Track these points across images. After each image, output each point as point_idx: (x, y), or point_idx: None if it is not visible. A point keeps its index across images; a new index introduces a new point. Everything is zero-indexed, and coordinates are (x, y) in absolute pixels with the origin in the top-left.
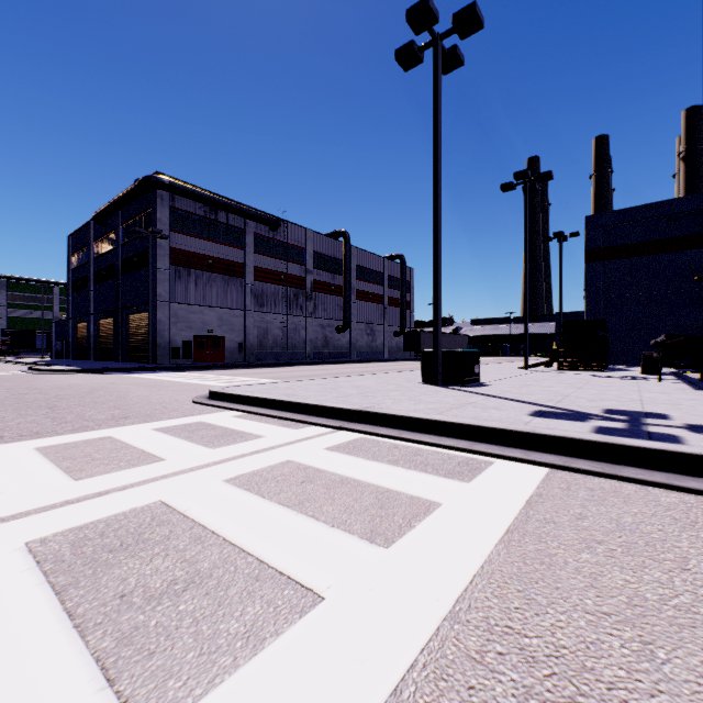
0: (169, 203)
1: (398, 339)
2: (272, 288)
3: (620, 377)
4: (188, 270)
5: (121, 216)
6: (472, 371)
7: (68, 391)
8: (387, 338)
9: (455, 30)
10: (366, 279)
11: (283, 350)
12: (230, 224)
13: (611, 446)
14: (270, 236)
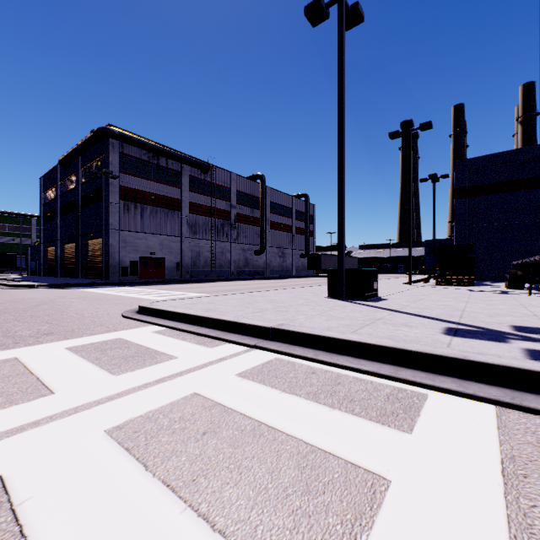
0: (119, 150)
1: (303, 260)
2: (204, 219)
3: (492, 291)
4: (135, 204)
5: (81, 161)
6: (372, 287)
7: (17, 305)
8: (294, 260)
9: None
10: (278, 213)
11: (212, 269)
12: (169, 168)
13: None
14: (202, 178)
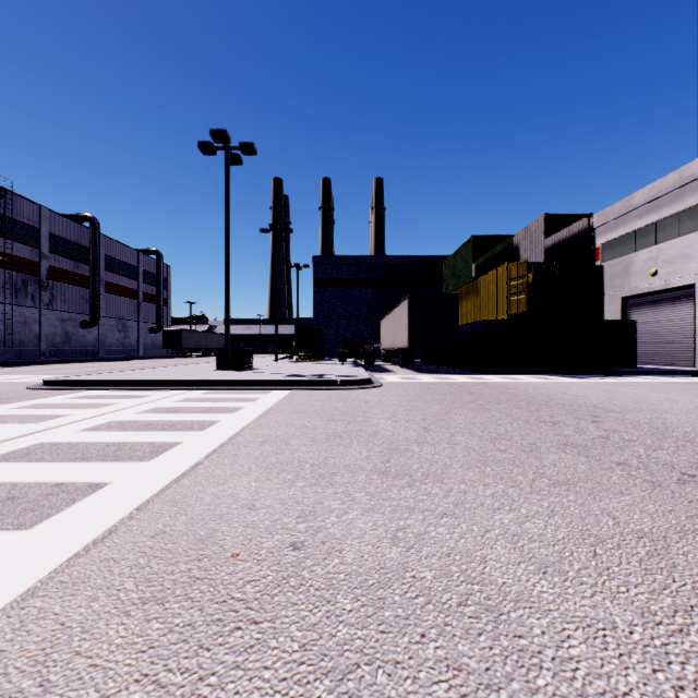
0: None
1: (154, 337)
2: None
3: (327, 363)
4: None
5: None
6: (249, 361)
7: None
8: (142, 335)
9: (240, 150)
10: (118, 271)
11: (7, 348)
12: None
13: (311, 381)
14: None
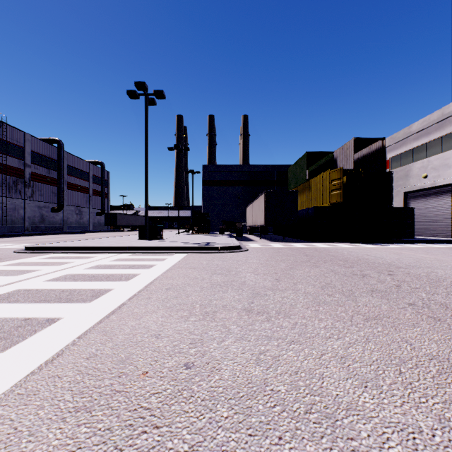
0: None
1: (99, 218)
2: None
3: (212, 235)
4: None
5: None
6: (160, 234)
7: None
8: (91, 217)
9: (155, 95)
10: (75, 175)
11: (3, 225)
12: None
13: (201, 247)
14: None
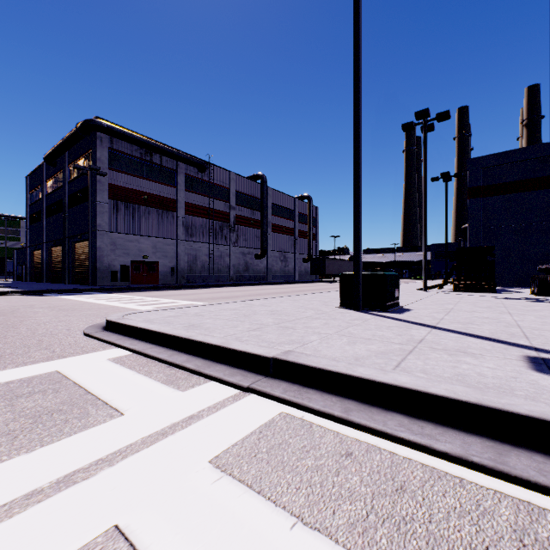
0: (108, 145)
1: (306, 265)
2: (201, 221)
3: (523, 299)
4: (125, 204)
5: (68, 158)
6: (393, 295)
7: None
8: (297, 264)
9: None
10: (280, 215)
11: (210, 274)
12: (163, 165)
13: None
14: (199, 177)
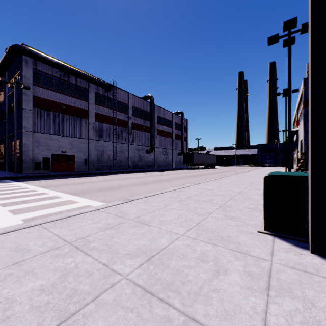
0: (32, 66)
1: (180, 157)
2: (107, 126)
3: None
4: (47, 112)
5: (7, 78)
6: None
7: None
8: (174, 157)
9: None
10: (163, 124)
11: (114, 163)
12: (78, 85)
13: None
14: (105, 95)
